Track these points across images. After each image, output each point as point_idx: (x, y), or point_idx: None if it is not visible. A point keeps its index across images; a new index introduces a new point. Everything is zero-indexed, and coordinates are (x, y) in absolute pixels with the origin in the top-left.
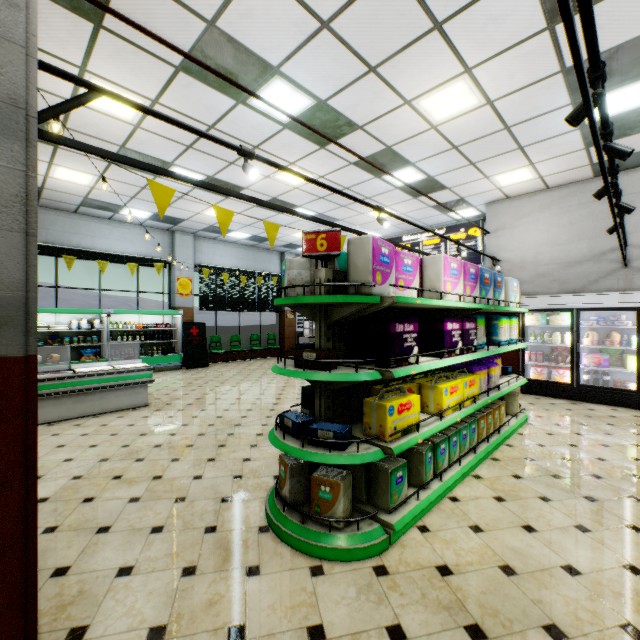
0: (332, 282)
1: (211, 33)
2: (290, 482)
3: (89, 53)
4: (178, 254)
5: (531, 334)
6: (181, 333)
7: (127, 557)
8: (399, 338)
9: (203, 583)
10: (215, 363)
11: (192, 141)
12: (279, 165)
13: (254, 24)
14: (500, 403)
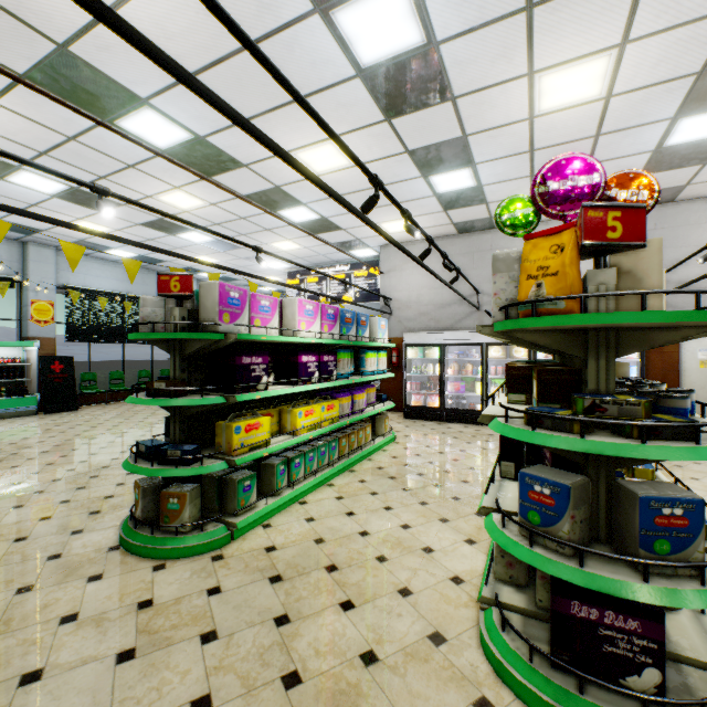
0: (189, 319)
1: (63, 54)
2: (143, 502)
3: None
4: (33, 271)
5: (414, 366)
6: (37, 370)
7: None
8: (246, 369)
9: (40, 595)
10: (88, 406)
11: (47, 148)
12: (140, 204)
13: (114, 58)
14: (366, 425)
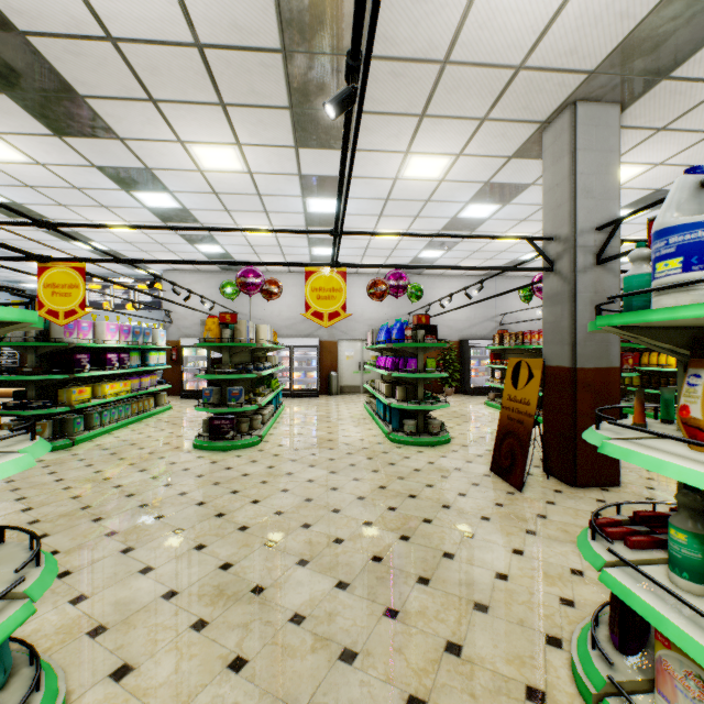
0: (39, 335)
1: None
2: None
3: None
4: None
5: (190, 361)
6: None
7: None
8: (79, 361)
9: None
10: None
11: None
12: None
13: None
14: (150, 397)
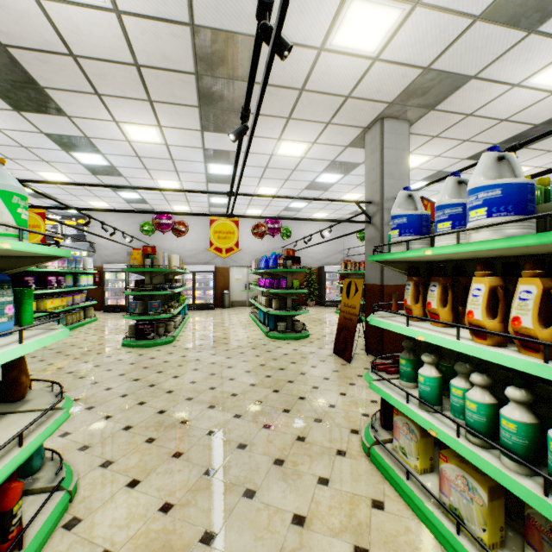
0: None
1: None
2: None
3: None
4: None
5: (110, 283)
6: None
7: None
8: (27, 282)
9: None
10: None
11: None
12: None
13: None
14: (81, 311)
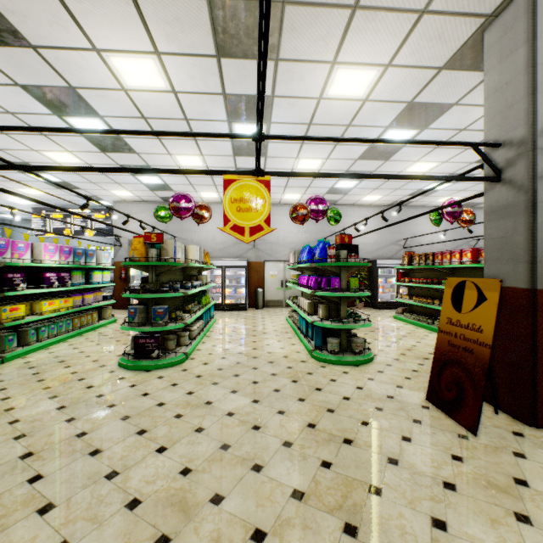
0: None
1: None
2: None
3: None
4: None
5: (136, 279)
6: None
7: None
8: (11, 280)
9: None
10: None
11: None
12: None
13: None
14: (94, 312)
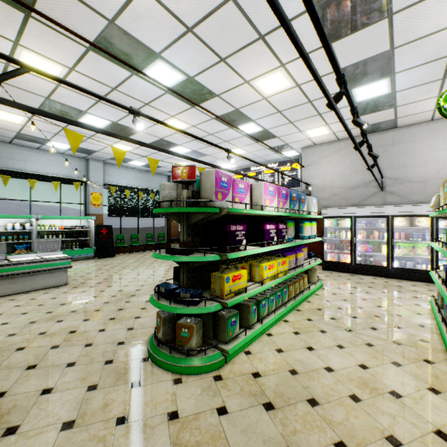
0: (192, 198)
1: (112, 28)
2: (163, 328)
3: (21, 33)
4: (92, 176)
5: (328, 232)
6: (94, 233)
7: (48, 382)
8: (233, 234)
9: (101, 394)
10: (120, 254)
11: None
12: (158, 120)
13: (142, 25)
14: (304, 275)
